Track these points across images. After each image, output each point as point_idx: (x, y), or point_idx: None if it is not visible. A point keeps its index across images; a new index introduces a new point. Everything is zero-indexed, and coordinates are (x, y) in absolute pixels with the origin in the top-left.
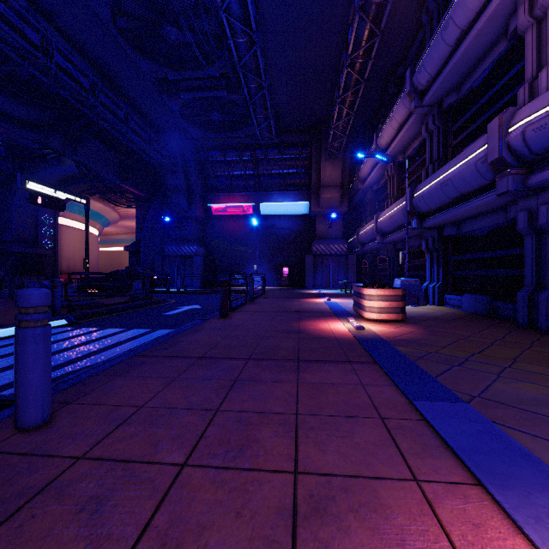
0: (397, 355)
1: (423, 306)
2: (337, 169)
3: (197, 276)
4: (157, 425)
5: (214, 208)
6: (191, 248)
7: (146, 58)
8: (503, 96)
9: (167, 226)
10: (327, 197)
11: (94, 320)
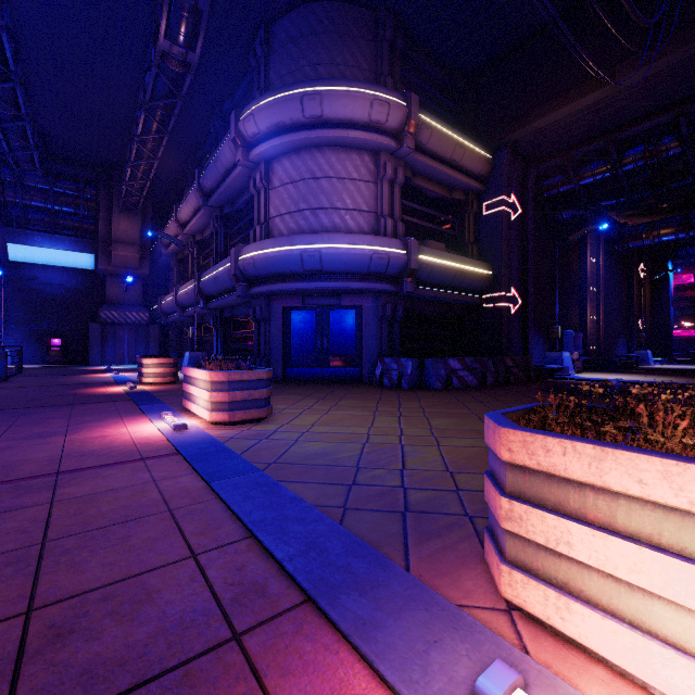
0: (149, 396)
1: None
2: (135, 225)
3: None
4: None
5: None
6: None
7: None
8: (252, 226)
9: None
10: (121, 255)
11: None
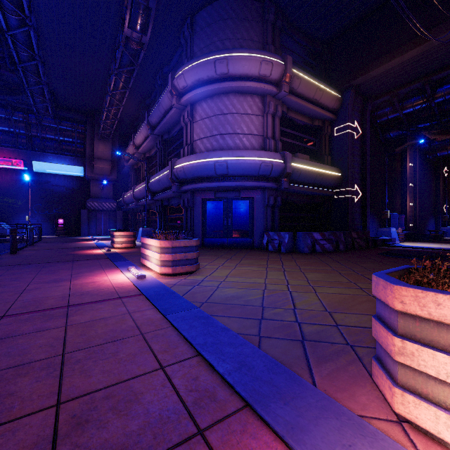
0: (119, 256)
1: None
2: (108, 148)
3: None
4: (17, 274)
5: None
6: None
7: None
8: (182, 146)
9: None
10: (100, 167)
11: None
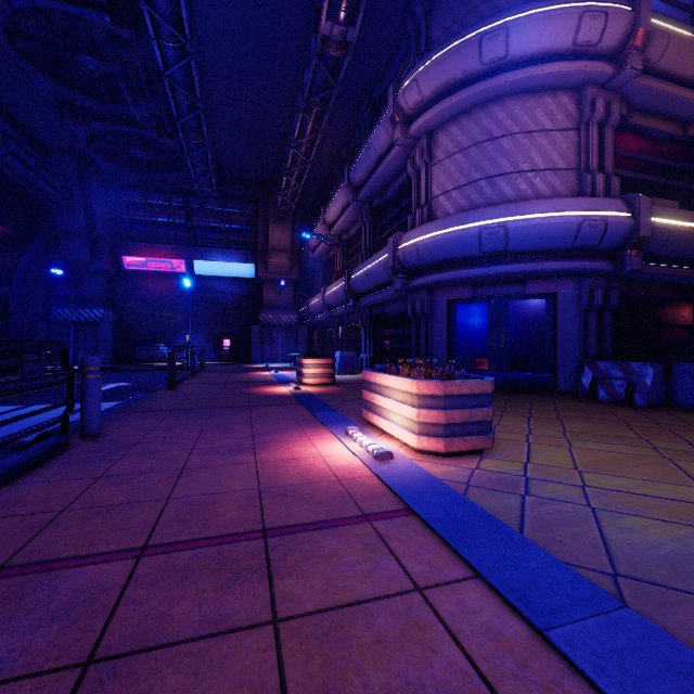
0: (316, 400)
1: (357, 375)
2: (287, 233)
3: (110, 349)
4: (173, 429)
5: (128, 261)
6: (96, 312)
7: (45, 75)
8: (406, 213)
9: (53, 280)
10: (276, 262)
11: (1, 400)
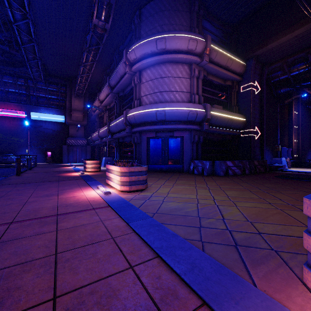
0: (90, 177)
1: None
2: (81, 102)
3: None
4: (21, 190)
5: None
6: None
7: None
8: (132, 101)
9: None
10: (75, 116)
11: None
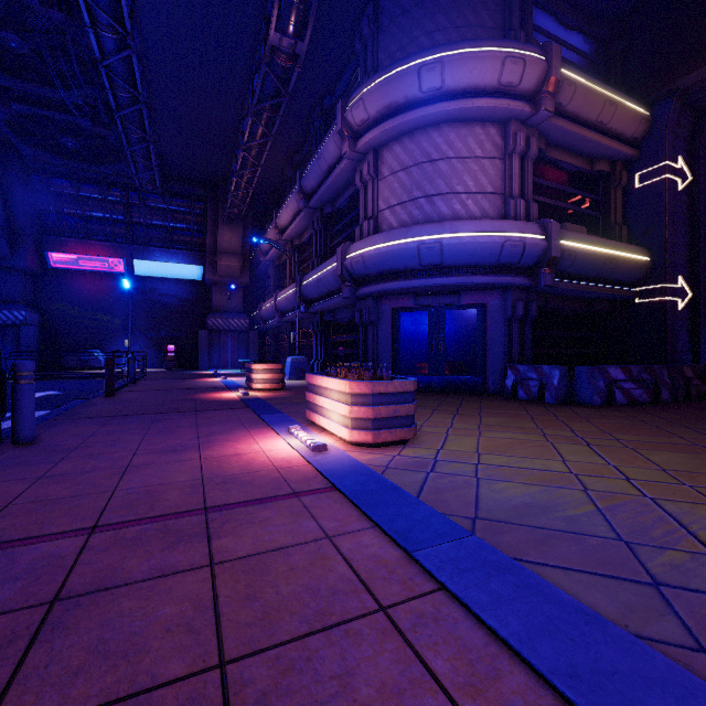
0: (264, 404)
1: None
2: (237, 235)
3: (34, 355)
4: (115, 434)
5: (56, 258)
6: (16, 314)
7: None
8: (355, 223)
9: None
10: (225, 265)
11: None
